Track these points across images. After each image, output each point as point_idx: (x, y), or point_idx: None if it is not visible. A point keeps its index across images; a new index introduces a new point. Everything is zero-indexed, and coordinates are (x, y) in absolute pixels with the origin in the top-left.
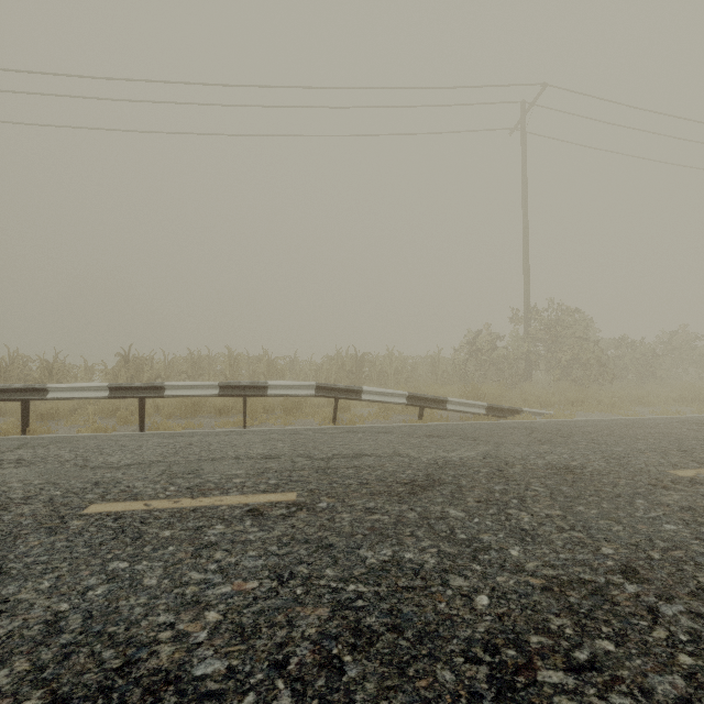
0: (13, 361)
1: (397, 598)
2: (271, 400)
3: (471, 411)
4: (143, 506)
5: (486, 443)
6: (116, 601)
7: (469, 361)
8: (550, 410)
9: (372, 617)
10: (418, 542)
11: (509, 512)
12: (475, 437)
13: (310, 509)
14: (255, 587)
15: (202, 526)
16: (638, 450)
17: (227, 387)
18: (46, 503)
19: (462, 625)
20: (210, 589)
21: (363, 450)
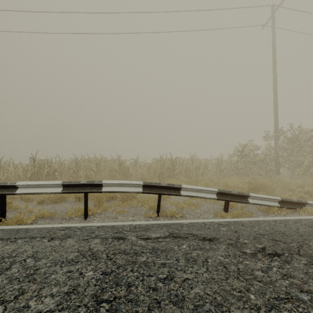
0: None
1: None
2: None
3: (268, 204)
4: None
5: None
6: None
7: (239, 162)
8: None
9: None
10: None
11: None
12: None
13: None
14: None
15: None
16: None
17: (69, 186)
18: None
19: None
20: None
21: (200, 310)
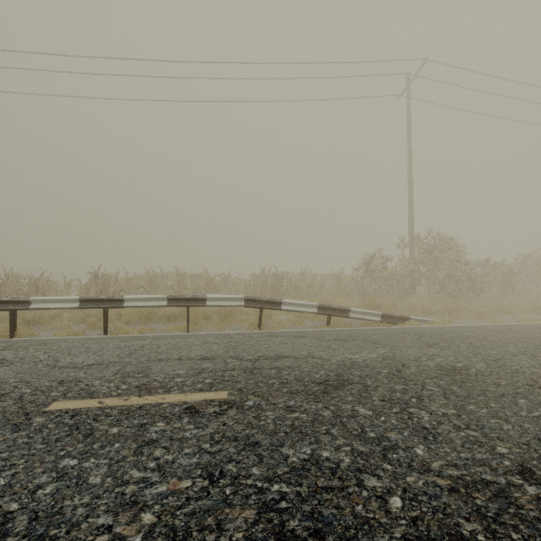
0: (8, 278)
1: (317, 500)
2: (209, 309)
3: (369, 319)
4: (97, 404)
5: (384, 347)
6: (61, 500)
7: (365, 278)
8: (432, 318)
9: (295, 520)
10: (333, 441)
11: (410, 410)
12: (374, 341)
13: (239, 407)
14: (188, 487)
15: (146, 423)
16: (511, 353)
17: (173, 300)
18: (16, 400)
19: (379, 530)
20: (148, 488)
21: (283, 352)
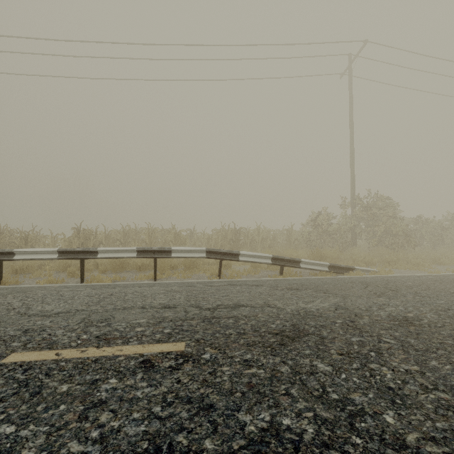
0: (3, 232)
1: None
2: (176, 260)
3: (317, 269)
4: (54, 356)
5: (335, 296)
6: None
7: (312, 233)
8: (373, 268)
9: None
10: (294, 403)
11: (371, 366)
12: (325, 290)
13: (195, 361)
14: None
15: (98, 379)
16: None
17: (142, 251)
18: None
19: None
20: None
21: (240, 301)
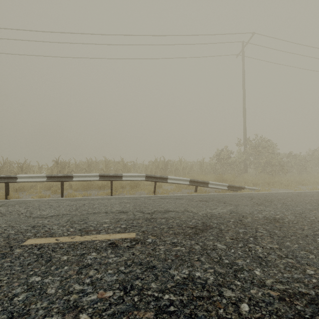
0: (5, 163)
1: (194, 305)
2: (124, 182)
3: (220, 188)
4: (55, 240)
5: (230, 205)
6: (29, 305)
7: (217, 163)
8: (258, 187)
9: None
10: (202, 265)
11: (250, 245)
12: (224, 201)
13: (142, 243)
14: (110, 296)
15: (84, 253)
16: (308, 209)
17: (103, 176)
18: (5, 238)
19: None
20: (84, 296)
21: (169, 208)
